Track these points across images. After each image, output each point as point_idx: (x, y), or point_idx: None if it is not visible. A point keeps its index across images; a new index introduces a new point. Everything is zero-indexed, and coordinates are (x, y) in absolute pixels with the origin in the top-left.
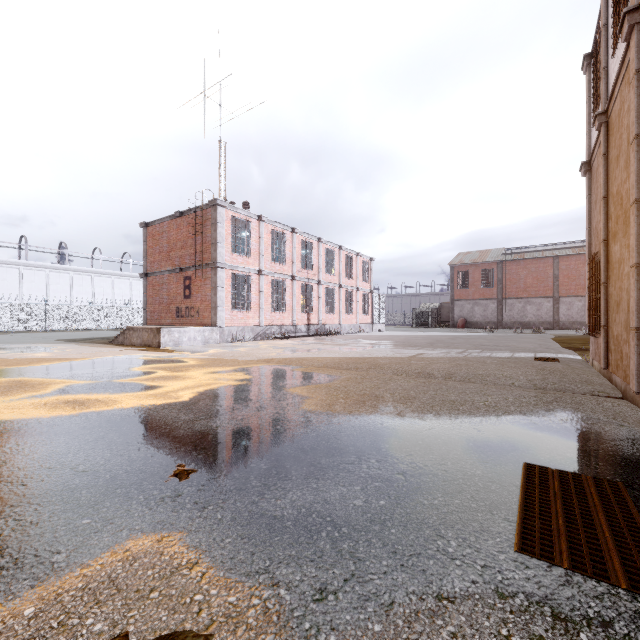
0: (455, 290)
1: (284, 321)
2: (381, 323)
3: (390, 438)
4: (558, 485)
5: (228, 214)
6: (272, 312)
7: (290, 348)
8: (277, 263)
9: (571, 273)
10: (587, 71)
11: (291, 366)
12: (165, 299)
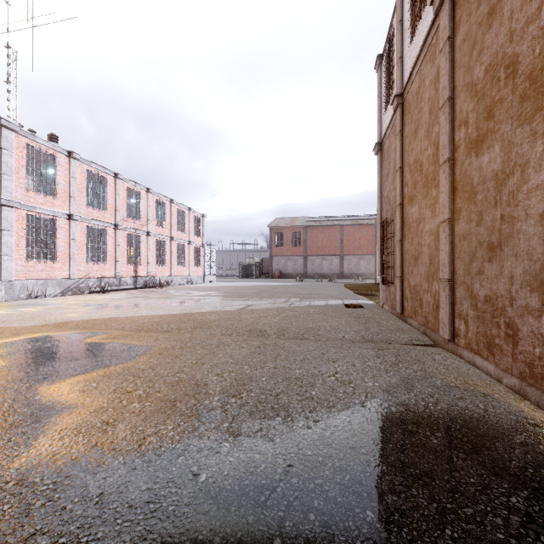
0: (273, 247)
1: (105, 273)
2: (212, 275)
3: None
4: None
5: (21, 141)
6: (88, 263)
7: (104, 304)
8: (95, 209)
9: (351, 238)
10: (379, 69)
11: (87, 333)
12: None
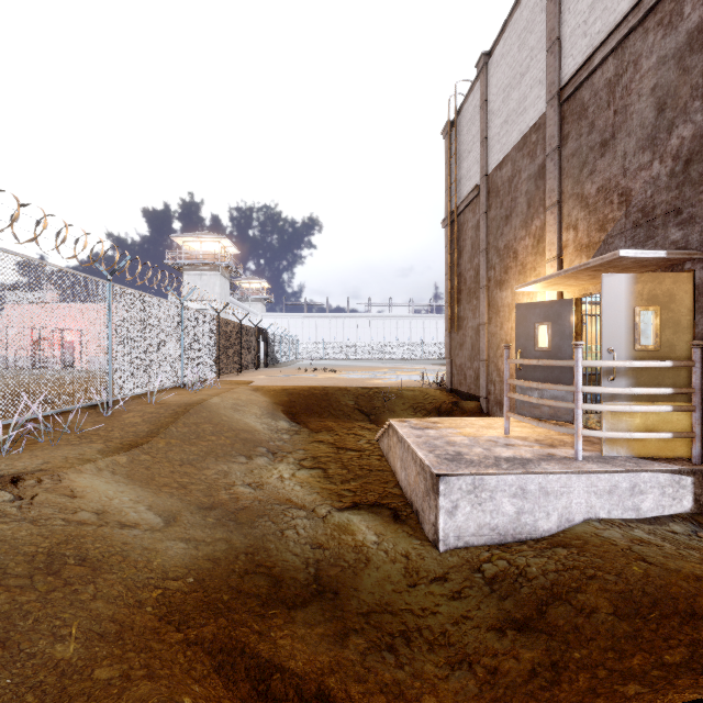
0: None
1: None
2: None
3: None
4: None
5: None
6: None
7: None
8: None
9: None
10: None
11: None
12: None
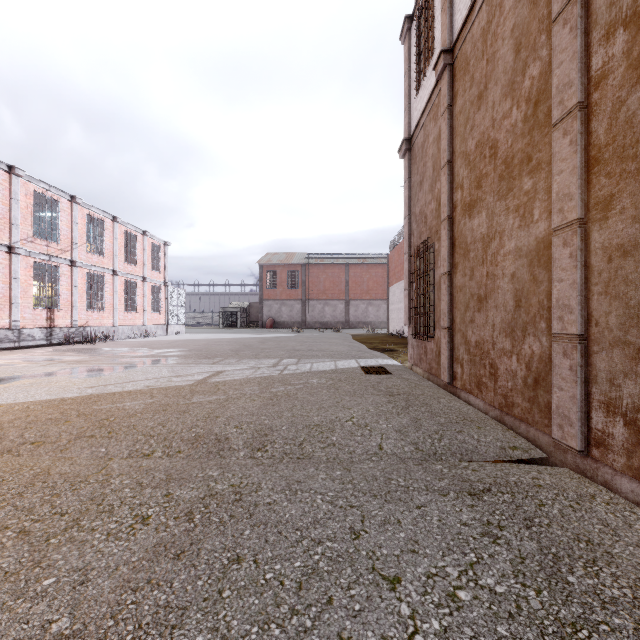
0: (264, 289)
1: None
2: (180, 324)
3: None
4: None
5: None
6: None
7: None
8: None
9: (358, 279)
10: (407, 38)
11: None
12: None
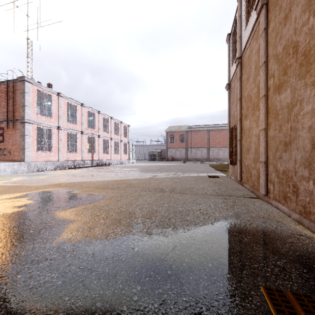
0: (168, 143)
1: (76, 158)
2: (133, 159)
3: (141, 271)
4: None
5: (34, 88)
6: (68, 152)
7: (77, 175)
8: (71, 123)
9: (213, 137)
10: (228, 42)
11: (72, 189)
12: None
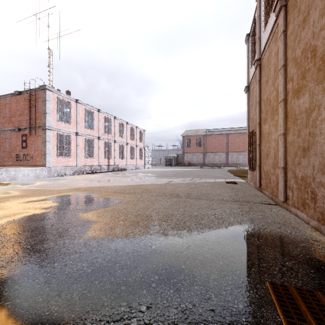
0: (184, 148)
1: (93, 163)
2: (149, 164)
3: (158, 265)
4: (310, 314)
5: (54, 96)
6: (85, 158)
7: (95, 180)
8: (89, 129)
9: (233, 141)
10: (247, 42)
11: (91, 193)
12: (7, 148)
